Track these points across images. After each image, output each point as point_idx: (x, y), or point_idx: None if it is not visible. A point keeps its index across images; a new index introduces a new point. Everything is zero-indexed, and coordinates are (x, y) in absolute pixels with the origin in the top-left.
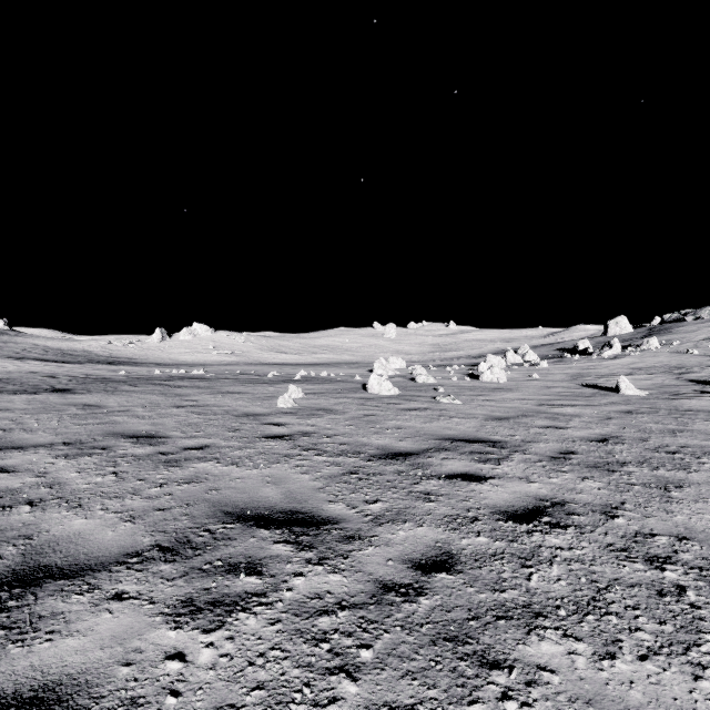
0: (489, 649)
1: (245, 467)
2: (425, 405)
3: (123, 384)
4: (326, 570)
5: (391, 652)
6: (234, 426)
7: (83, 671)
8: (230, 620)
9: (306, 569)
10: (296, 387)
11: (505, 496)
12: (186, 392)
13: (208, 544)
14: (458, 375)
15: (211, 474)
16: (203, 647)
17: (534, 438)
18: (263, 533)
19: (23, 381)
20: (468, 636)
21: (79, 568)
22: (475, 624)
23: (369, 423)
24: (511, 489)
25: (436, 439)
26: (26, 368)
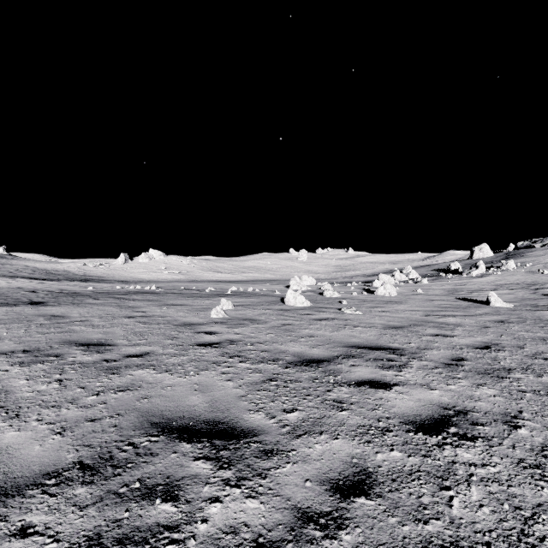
0: None
1: (177, 374)
2: (332, 315)
3: (88, 297)
4: (244, 494)
5: None
6: (173, 334)
7: None
8: None
9: (224, 493)
10: (227, 301)
11: (411, 404)
12: (138, 304)
13: (129, 460)
14: (357, 290)
15: (145, 381)
16: None
17: (427, 346)
18: (185, 447)
19: (9, 295)
20: None
21: None
22: None
23: (287, 331)
24: (416, 397)
25: (344, 347)
26: (14, 285)
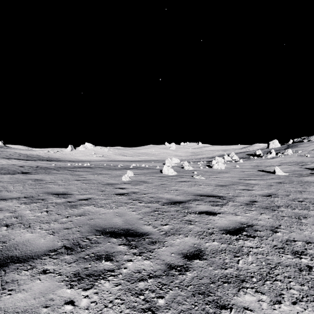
0: (220, 298)
1: (106, 208)
2: (188, 179)
3: (53, 170)
4: (143, 258)
5: (173, 300)
6: (102, 189)
7: (24, 310)
8: (96, 284)
9: (133, 258)
10: (130, 171)
11: (225, 222)
12: (81, 173)
13: (87, 245)
14: (203, 166)
15: (91, 211)
16: (83, 298)
17: (237, 195)
18: (113, 240)
19: (9, 168)
20: (210, 292)
21: (26, 257)
22: (213, 285)
23: (163, 187)
24: (228, 219)
25: (193, 195)
26: (10, 163)
